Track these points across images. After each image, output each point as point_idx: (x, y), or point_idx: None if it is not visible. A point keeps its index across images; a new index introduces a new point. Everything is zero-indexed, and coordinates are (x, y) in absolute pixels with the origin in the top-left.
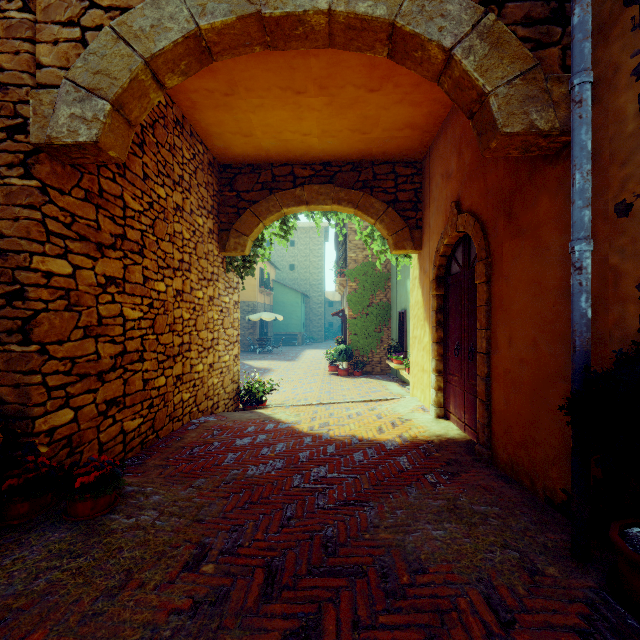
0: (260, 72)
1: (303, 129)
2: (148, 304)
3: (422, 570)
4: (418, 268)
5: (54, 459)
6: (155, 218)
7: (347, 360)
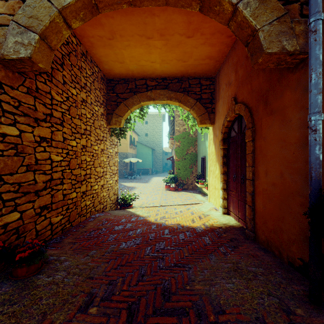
0: (128, 26)
1: (151, 59)
2: (66, 153)
3: (222, 311)
4: (212, 134)
5: (7, 241)
6: (70, 105)
7: (174, 182)
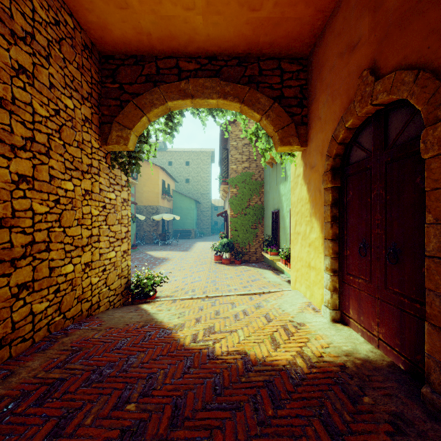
0: None
1: None
2: None
3: None
4: (302, 165)
5: None
6: None
7: (229, 251)
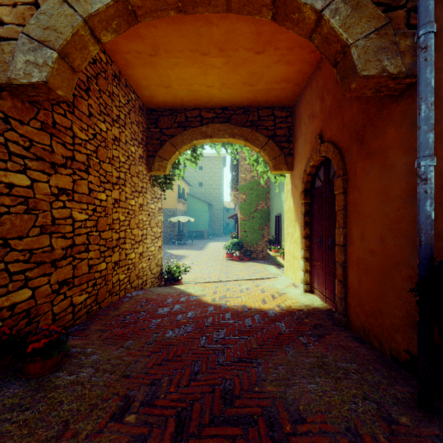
0: (176, 38)
1: (207, 82)
2: (92, 209)
3: (301, 420)
4: (290, 184)
5: (15, 328)
6: (98, 145)
7: (239, 249)
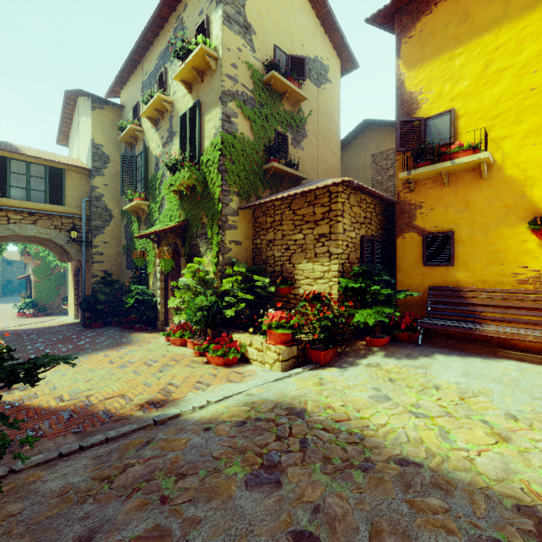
0: None
1: None
2: None
3: (54, 330)
4: (71, 268)
5: None
6: None
7: (33, 308)
